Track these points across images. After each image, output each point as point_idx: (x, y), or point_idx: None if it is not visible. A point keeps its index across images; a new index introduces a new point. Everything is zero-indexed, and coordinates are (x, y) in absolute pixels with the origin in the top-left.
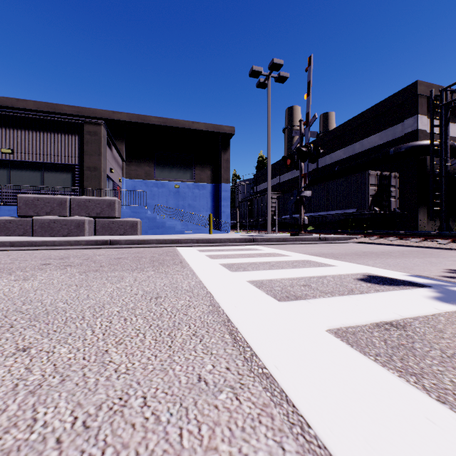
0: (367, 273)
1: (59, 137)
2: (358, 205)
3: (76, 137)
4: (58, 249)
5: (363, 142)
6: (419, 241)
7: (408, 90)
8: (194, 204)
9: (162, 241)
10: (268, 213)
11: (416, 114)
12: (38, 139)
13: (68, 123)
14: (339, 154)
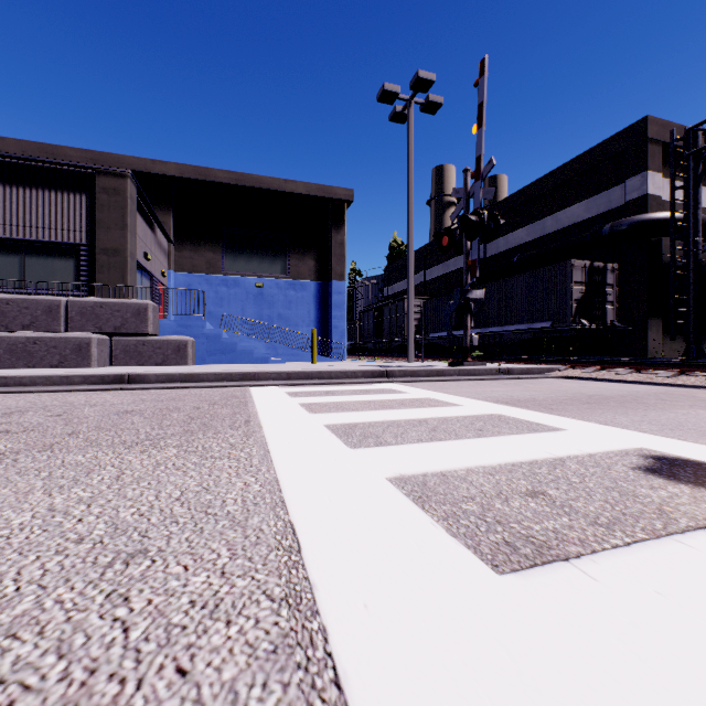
0: (644, 449)
1: (52, 197)
2: (554, 316)
3: (83, 198)
4: (25, 391)
5: (558, 216)
6: (672, 375)
7: (632, 132)
8: (288, 315)
9: (225, 377)
10: (409, 328)
11: (645, 170)
12: (15, 199)
13: (67, 173)
14: (520, 236)
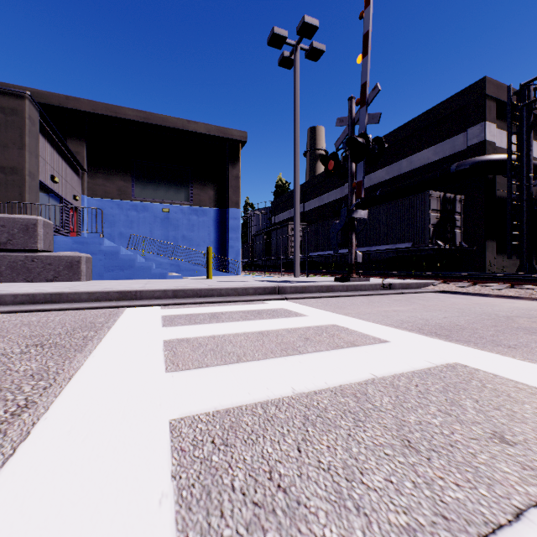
0: None
1: None
2: (415, 238)
3: None
4: None
5: (411, 159)
6: None
7: (473, 90)
8: (191, 236)
9: (101, 296)
10: (295, 247)
11: (484, 120)
12: None
13: None
14: (380, 175)
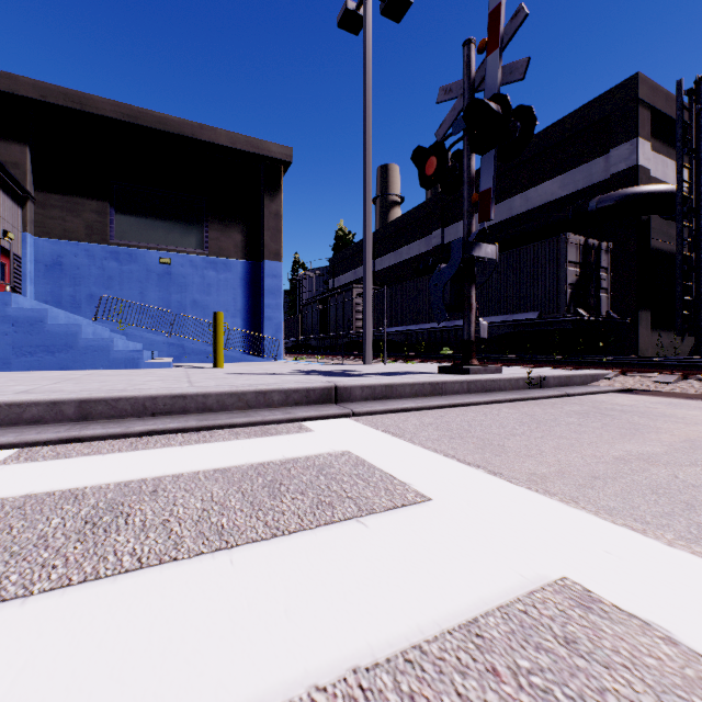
0: None
1: None
2: (542, 305)
3: None
4: None
5: (528, 195)
6: None
7: (620, 93)
8: (207, 302)
9: None
10: (366, 315)
11: (635, 136)
12: None
13: None
14: None
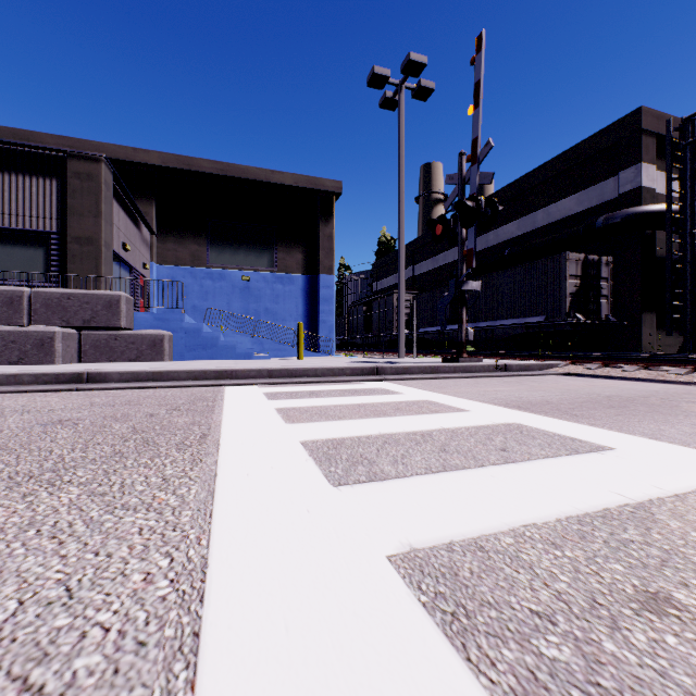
0: None
1: (20, 182)
2: (548, 310)
3: (53, 183)
4: None
5: (549, 210)
6: (686, 372)
7: (626, 123)
8: (276, 309)
9: (199, 375)
10: (400, 322)
11: (639, 161)
12: None
13: (36, 156)
14: (510, 230)
